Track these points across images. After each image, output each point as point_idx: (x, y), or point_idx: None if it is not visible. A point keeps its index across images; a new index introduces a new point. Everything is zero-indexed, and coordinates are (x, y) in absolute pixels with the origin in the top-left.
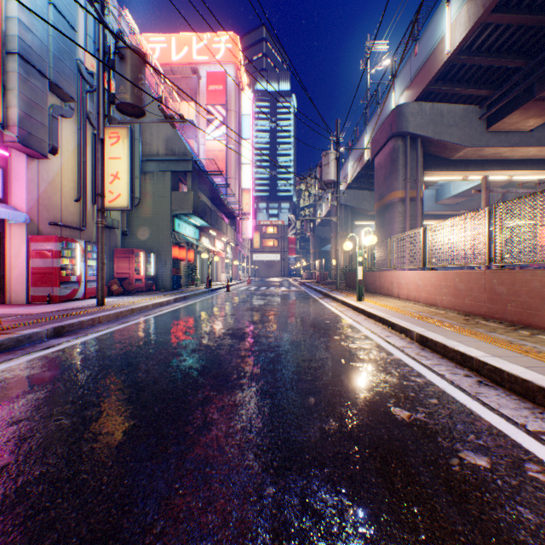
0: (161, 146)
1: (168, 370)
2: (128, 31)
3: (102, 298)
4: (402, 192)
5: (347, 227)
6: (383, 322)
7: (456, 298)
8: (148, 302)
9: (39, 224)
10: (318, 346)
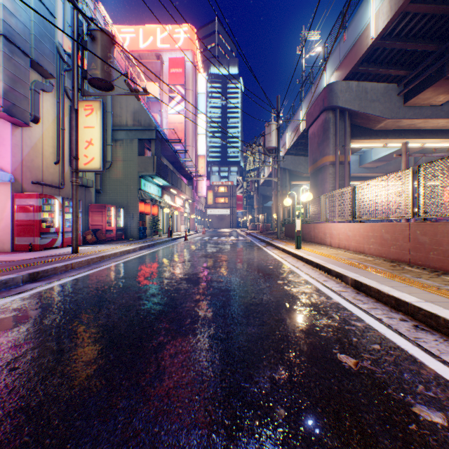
0: (129, 117)
1: (127, 315)
2: (102, 21)
3: (76, 246)
4: (332, 157)
5: (285, 187)
6: (320, 268)
7: (383, 247)
8: (117, 250)
9: (23, 183)
10: (264, 290)
